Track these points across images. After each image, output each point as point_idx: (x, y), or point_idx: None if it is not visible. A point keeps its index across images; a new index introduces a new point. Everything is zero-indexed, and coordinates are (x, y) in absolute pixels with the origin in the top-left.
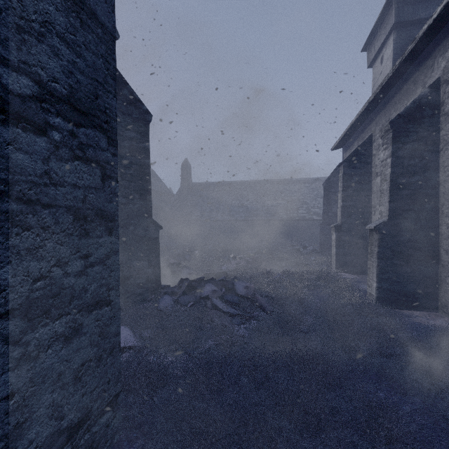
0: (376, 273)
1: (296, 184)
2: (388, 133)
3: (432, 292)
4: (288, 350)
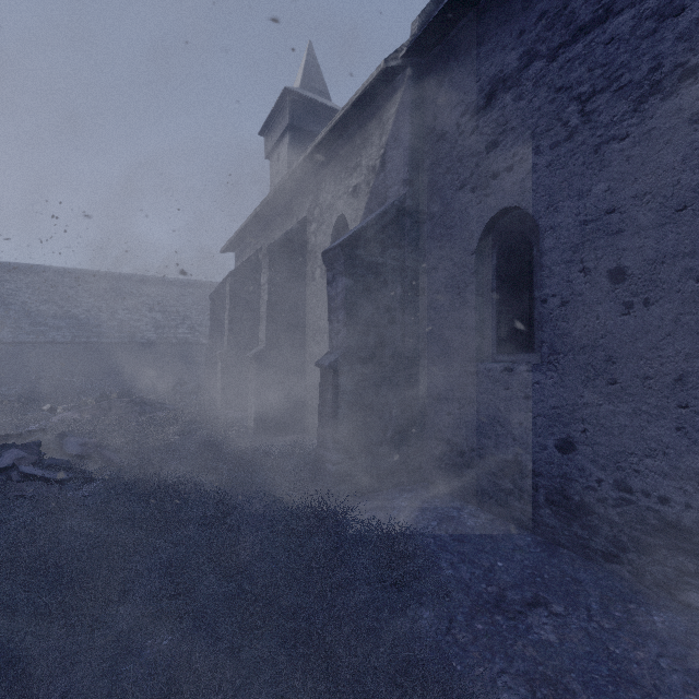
0: (254, 403)
1: (174, 287)
2: (266, 258)
3: (301, 416)
4: (145, 489)
